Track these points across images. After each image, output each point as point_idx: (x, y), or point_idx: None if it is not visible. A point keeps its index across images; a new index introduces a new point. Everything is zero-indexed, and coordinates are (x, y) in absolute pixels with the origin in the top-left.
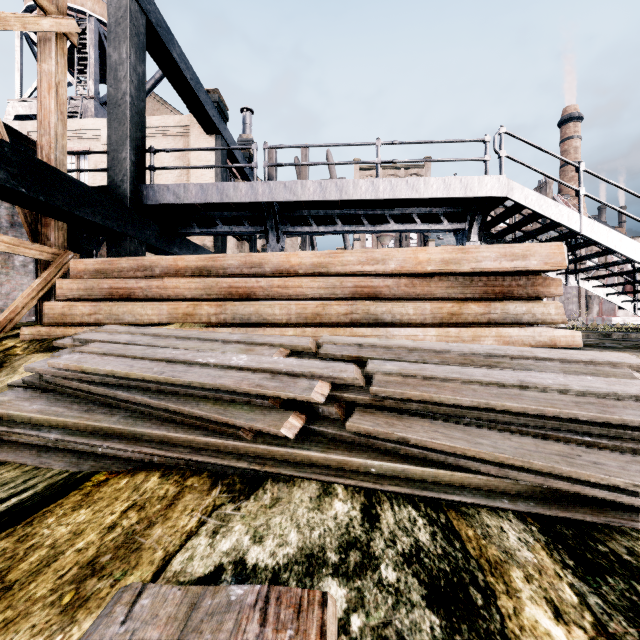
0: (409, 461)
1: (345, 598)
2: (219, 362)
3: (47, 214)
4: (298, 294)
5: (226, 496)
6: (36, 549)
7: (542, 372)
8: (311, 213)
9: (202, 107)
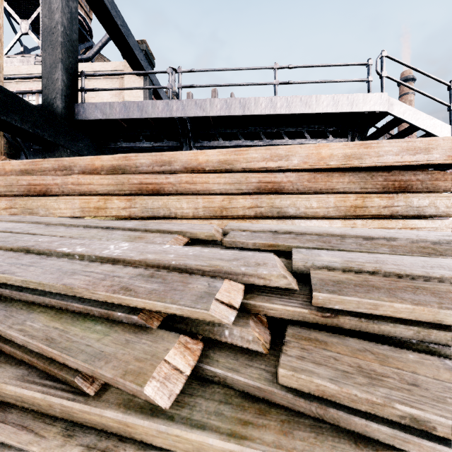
0: None
1: None
2: (87, 251)
3: None
4: (205, 189)
5: None
6: None
7: None
8: (218, 130)
9: (131, 51)
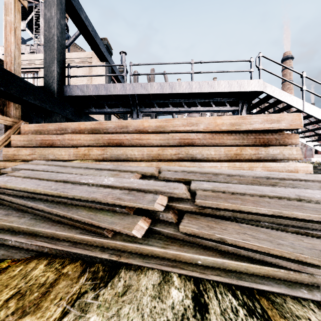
0: (226, 256)
1: None
2: (95, 182)
3: (7, 99)
4: (148, 143)
5: (90, 283)
6: None
7: (308, 189)
8: (155, 101)
9: (98, 46)
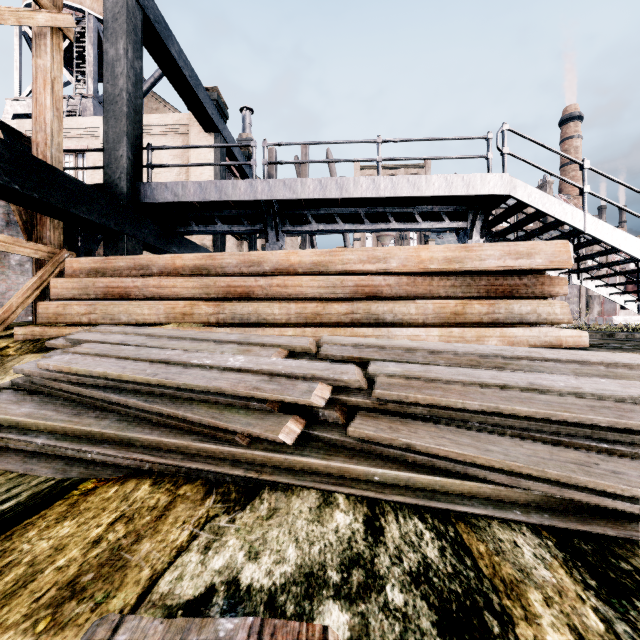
0: (414, 469)
1: (348, 625)
2: (215, 363)
3: (42, 212)
4: (298, 293)
5: (220, 506)
6: (13, 567)
7: (552, 374)
8: (311, 212)
9: (201, 105)
